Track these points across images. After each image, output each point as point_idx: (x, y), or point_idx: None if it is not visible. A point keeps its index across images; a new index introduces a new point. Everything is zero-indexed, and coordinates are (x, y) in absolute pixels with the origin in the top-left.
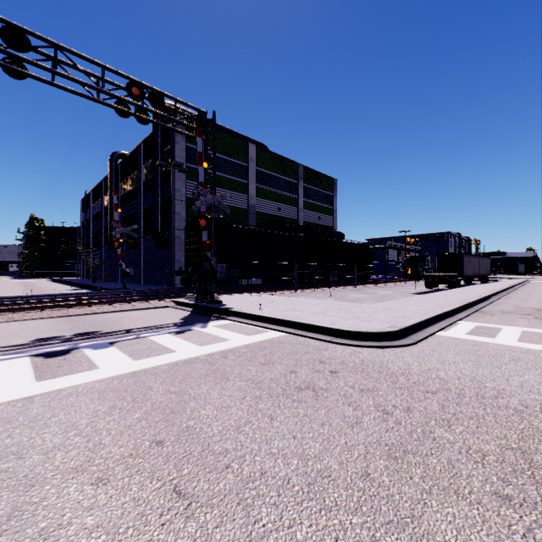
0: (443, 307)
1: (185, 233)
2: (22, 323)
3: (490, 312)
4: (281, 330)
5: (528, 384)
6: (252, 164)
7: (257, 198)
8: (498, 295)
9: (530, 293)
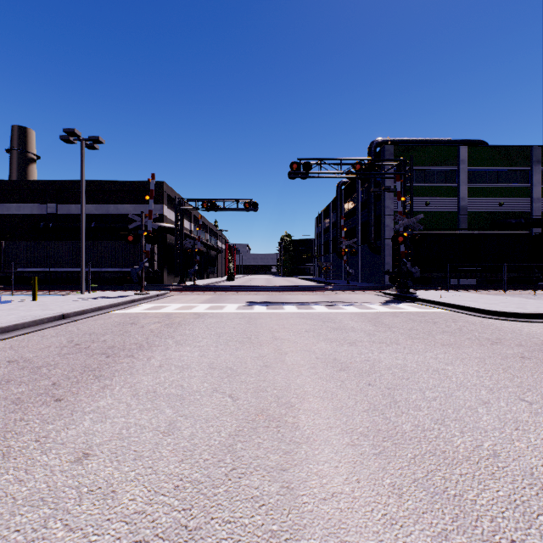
0: None
1: None
2: (307, 296)
3: None
4: (446, 309)
5: None
6: (463, 166)
7: (470, 198)
8: None
9: None
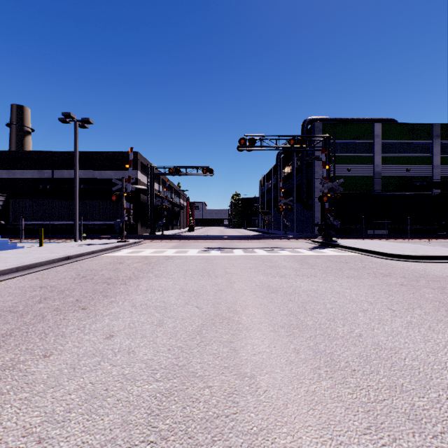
0: None
1: None
2: (252, 244)
3: None
4: (358, 253)
5: None
6: (377, 139)
7: (383, 165)
8: None
9: None
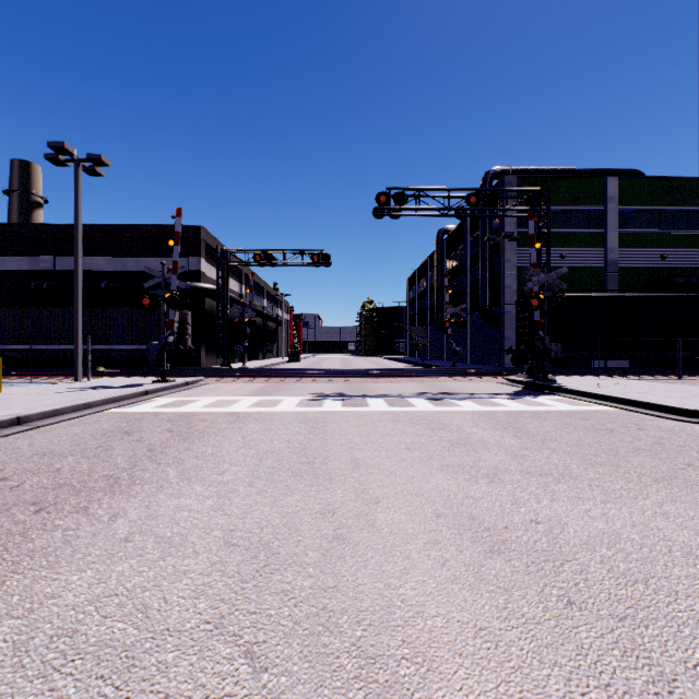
0: None
1: (516, 308)
2: (400, 385)
3: None
4: (613, 406)
5: None
6: (612, 205)
7: (621, 249)
8: None
9: None
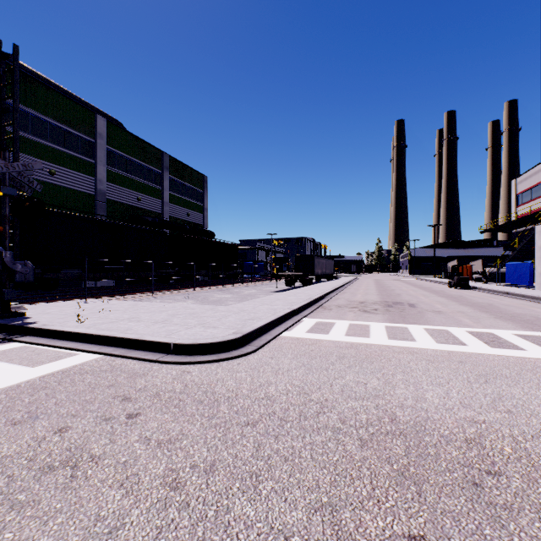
0: (292, 305)
1: None
2: None
3: (329, 307)
4: (95, 351)
5: (348, 387)
6: (102, 141)
7: (109, 183)
8: (337, 290)
9: (358, 288)
